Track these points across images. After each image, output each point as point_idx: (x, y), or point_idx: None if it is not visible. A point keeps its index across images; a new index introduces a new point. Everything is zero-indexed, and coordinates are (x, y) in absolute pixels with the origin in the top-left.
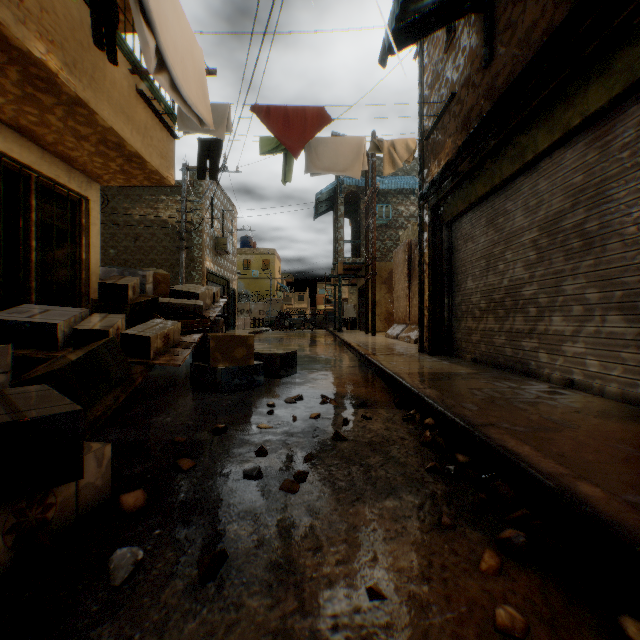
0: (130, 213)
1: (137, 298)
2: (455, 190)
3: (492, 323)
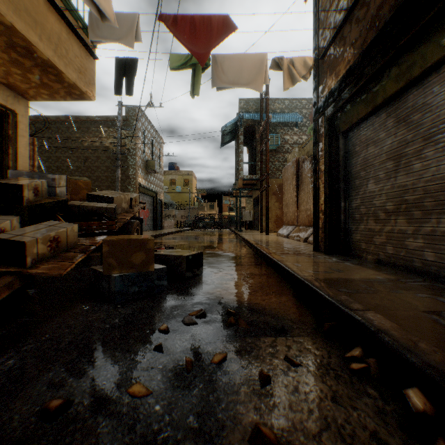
0: (81, 141)
1: (41, 200)
2: (355, 97)
3: (403, 225)
